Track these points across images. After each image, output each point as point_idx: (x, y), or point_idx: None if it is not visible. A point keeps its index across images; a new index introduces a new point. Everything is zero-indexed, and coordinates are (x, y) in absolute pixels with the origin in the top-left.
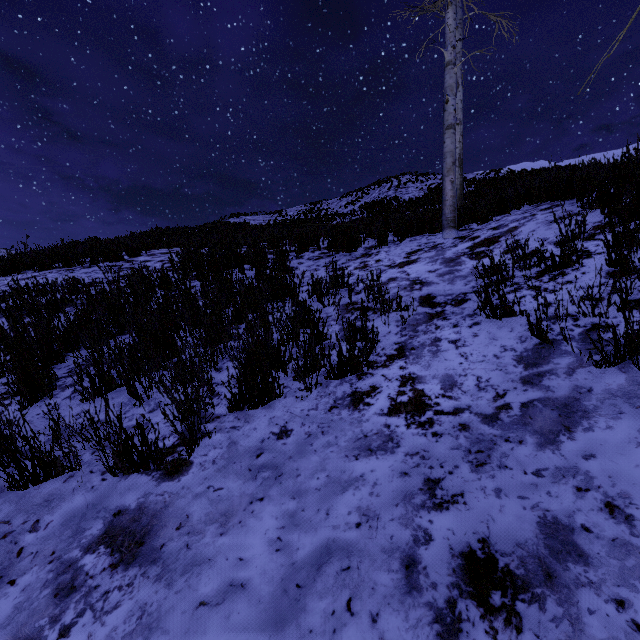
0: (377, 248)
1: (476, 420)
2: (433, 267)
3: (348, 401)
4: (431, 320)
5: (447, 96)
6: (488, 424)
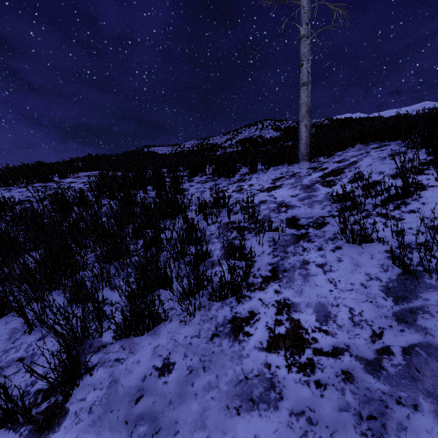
0: (249, 175)
1: (358, 367)
2: (294, 192)
3: (228, 328)
4: (298, 241)
5: (302, 61)
6: (372, 374)
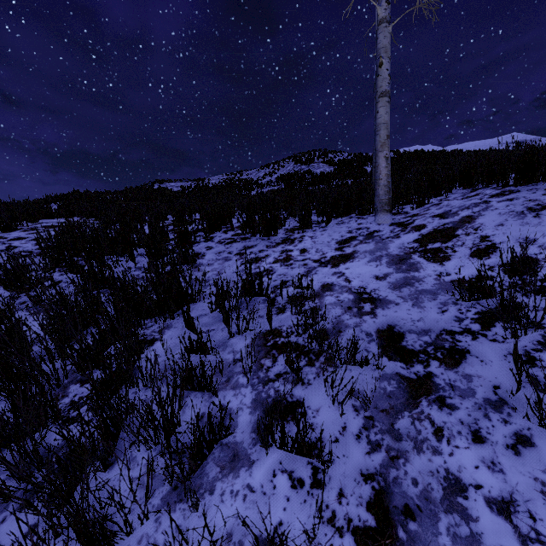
0: (300, 231)
1: None
2: (380, 270)
3: None
4: (416, 401)
5: (381, 58)
6: None
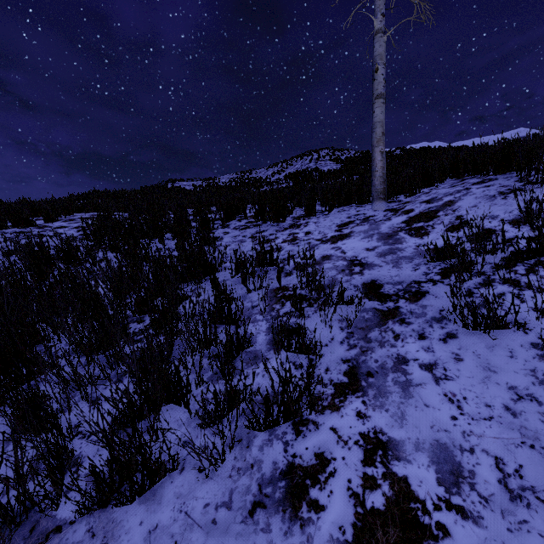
0: (305, 218)
1: None
2: (370, 244)
3: (282, 491)
4: (385, 322)
5: (377, 64)
6: None
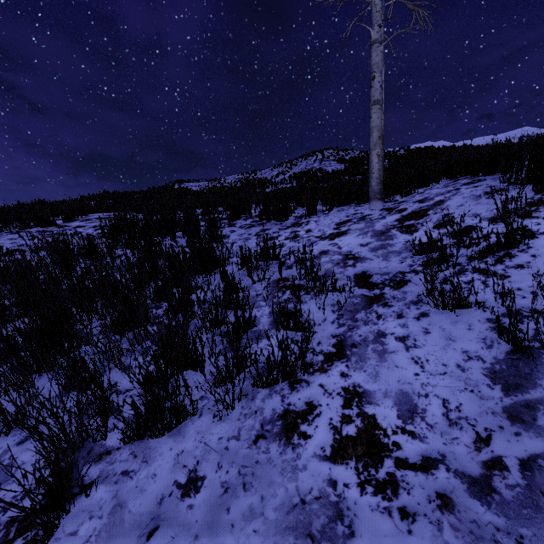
0: (307, 217)
1: (460, 488)
2: (364, 240)
3: (279, 427)
4: (370, 305)
5: (374, 73)
6: (480, 499)
